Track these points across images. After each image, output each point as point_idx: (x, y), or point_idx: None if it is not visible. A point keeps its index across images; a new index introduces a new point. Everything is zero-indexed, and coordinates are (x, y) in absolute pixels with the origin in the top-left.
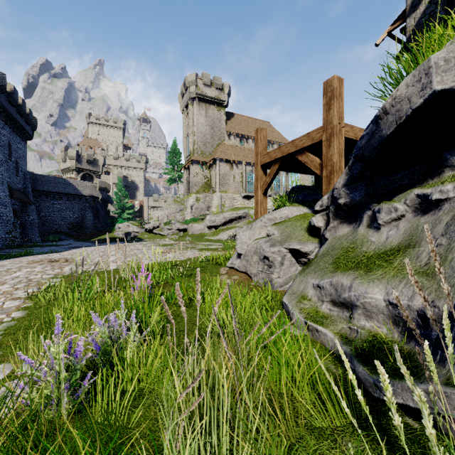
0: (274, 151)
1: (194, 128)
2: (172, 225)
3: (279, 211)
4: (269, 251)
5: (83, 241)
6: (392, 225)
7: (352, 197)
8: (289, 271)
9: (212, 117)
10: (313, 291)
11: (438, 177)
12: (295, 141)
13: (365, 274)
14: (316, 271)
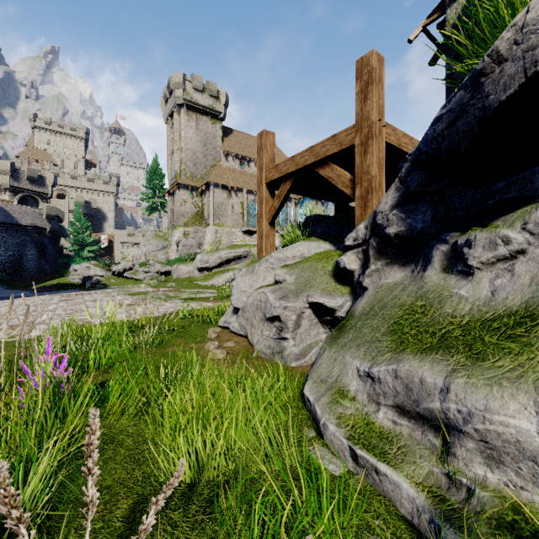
0: (284, 162)
1: (181, 143)
2: (150, 267)
3: (292, 248)
4: (280, 306)
5: (19, 289)
6: (499, 269)
7: (410, 223)
8: (309, 336)
9: (205, 131)
10: (359, 383)
11: None
12: (315, 147)
13: (473, 364)
14: (358, 344)
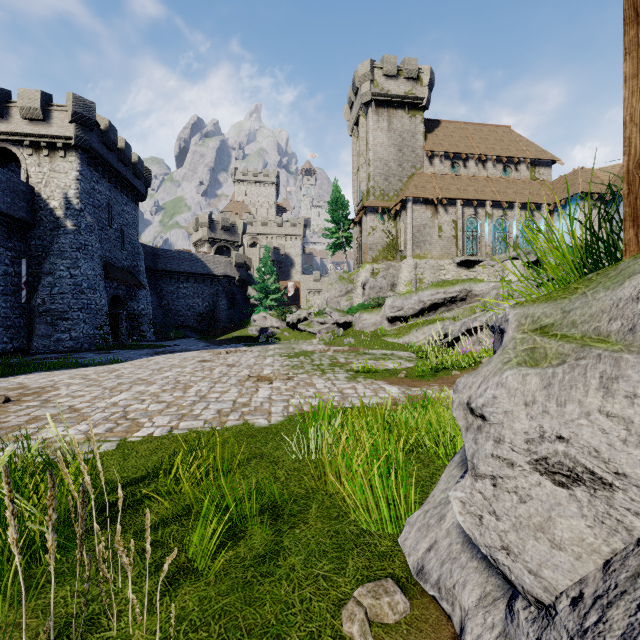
0: None
1: (368, 153)
2: (326, 316)
3: None
4: None
5: (205, 340)
6: None
7: None
8: None
9: (400, 131)
10: None
11: None
12: None
13: None
14: None
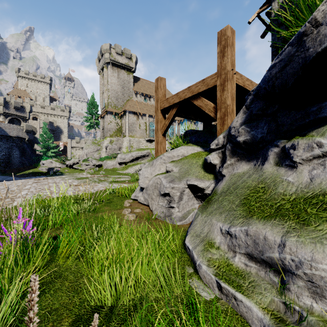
0: (172, 96)
1: (108, 86)
2: (89, 162)
3: (177, 150)
4: (169, 186)
5: (8, 175)
6: (315, 163)
7: (253, 134)
8: (187, 205)
9: (123, 79)
10: (222, 238)
11: None
12: (191, 87)
13: (301, 227)
14: (220, 212)
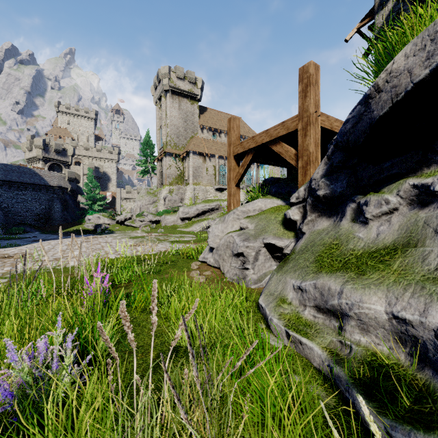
0: (247, 140)
1: (167, 120)
2: (144, 217)
3: (253, 203)
4: (243, 245)
5: (50, 233)
6: (383, 220)
7: (333, 188)
8: (264, 267)
9: (186, 110)
10: (294, 294)
11: (435, 165)
12: (269, 130)
13: (358, 277)
14: (295, 269)
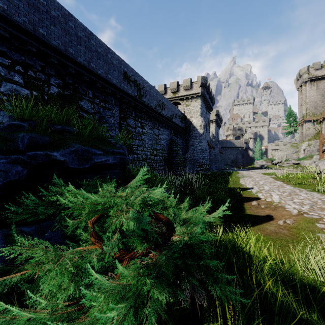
0: (323, 142)
1: (306, 100)
2: (289, 161)
3: None
4: None
5: (240, 168)
6: None
7: None
8: None
9: (323, 88)
10: None
11: None
12: None
13: None
14: None
